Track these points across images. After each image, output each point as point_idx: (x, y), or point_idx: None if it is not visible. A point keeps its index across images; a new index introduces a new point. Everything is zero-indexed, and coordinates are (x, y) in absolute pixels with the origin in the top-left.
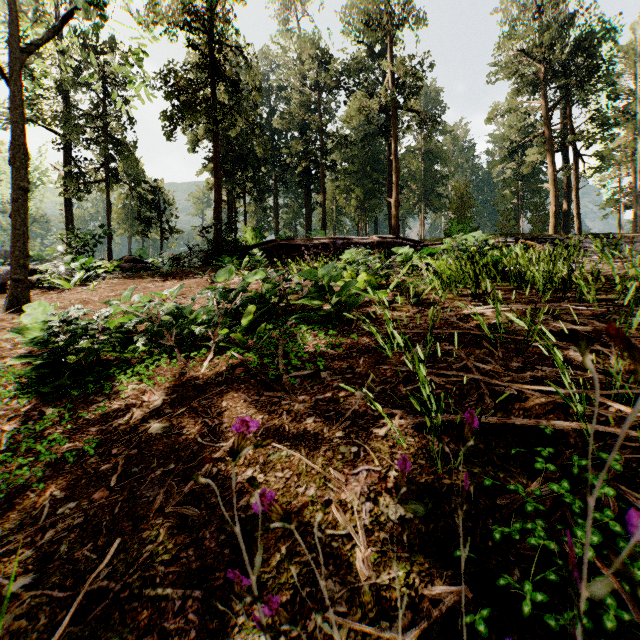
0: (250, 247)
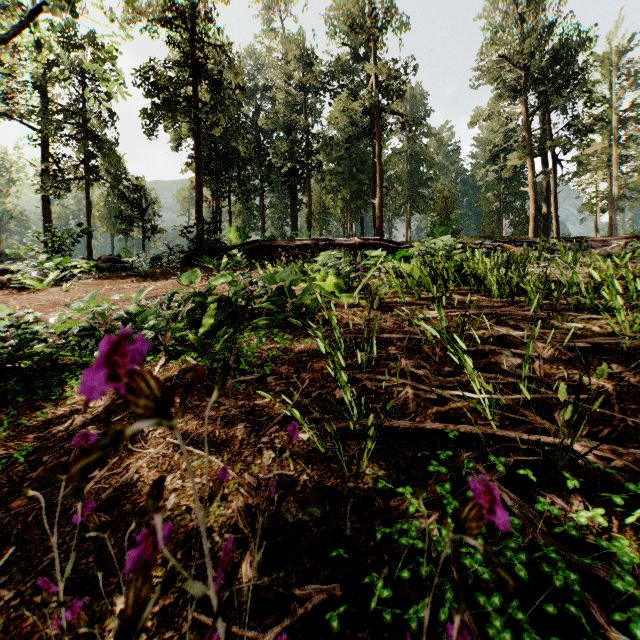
0: (233, 247)
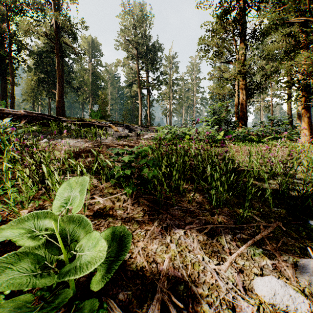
0: None
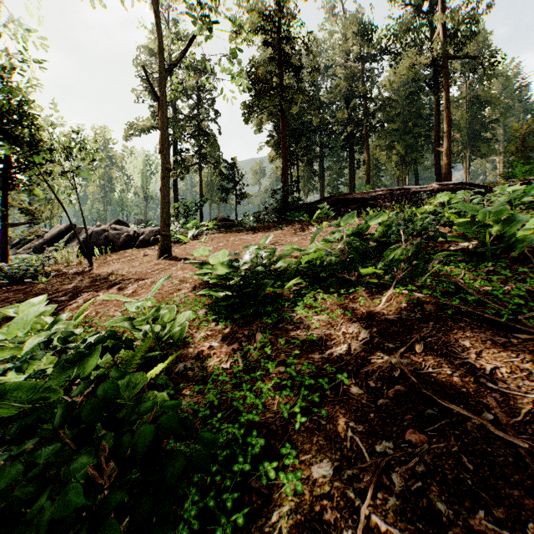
0: (310, 204)
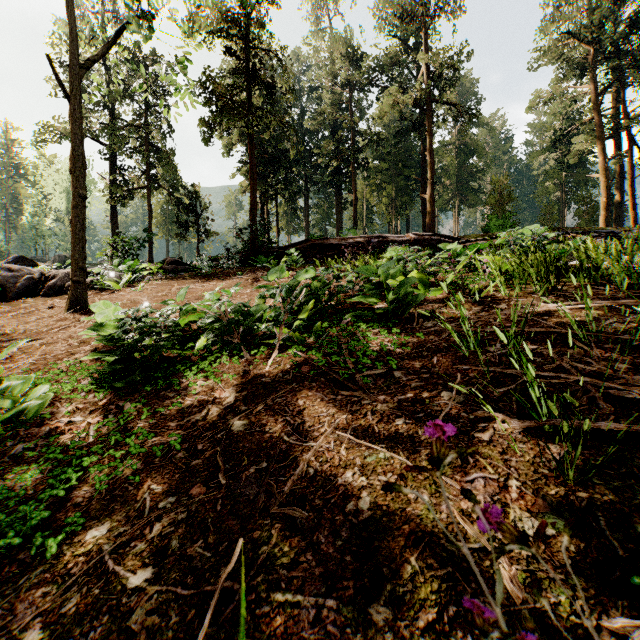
0: (284, 247)
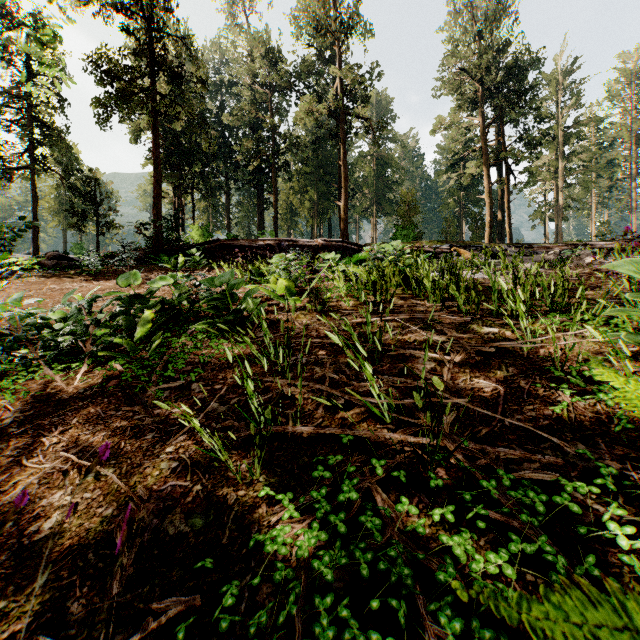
0: (193, 246)
